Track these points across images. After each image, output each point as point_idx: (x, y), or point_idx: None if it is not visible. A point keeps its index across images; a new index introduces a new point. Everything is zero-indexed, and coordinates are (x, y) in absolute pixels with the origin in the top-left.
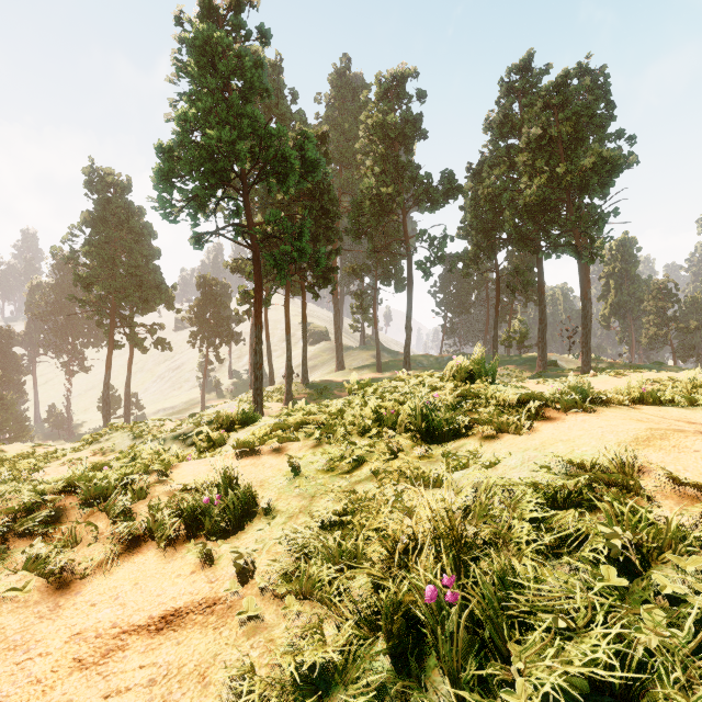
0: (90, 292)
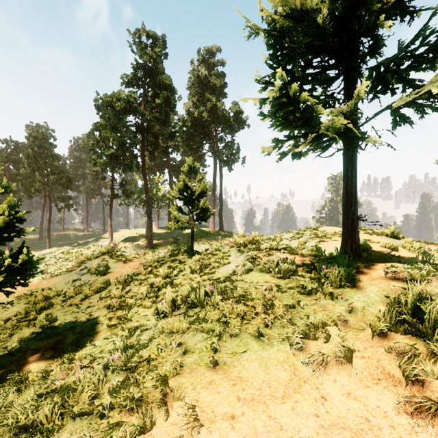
0: None
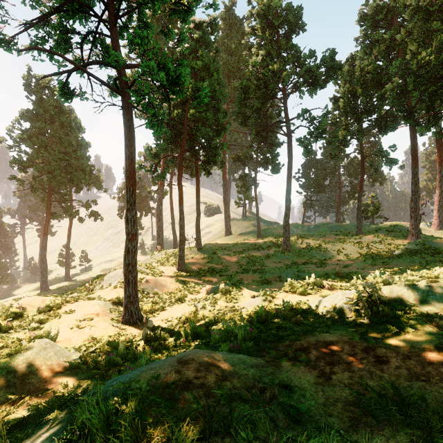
0: (25, 172)
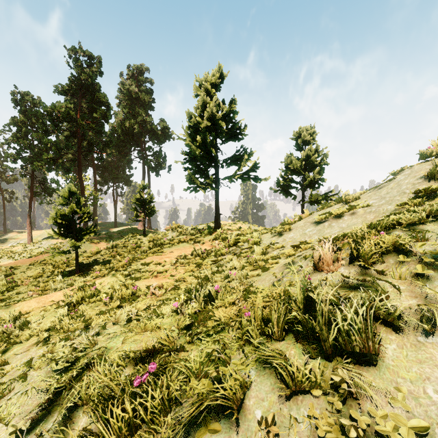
0: None
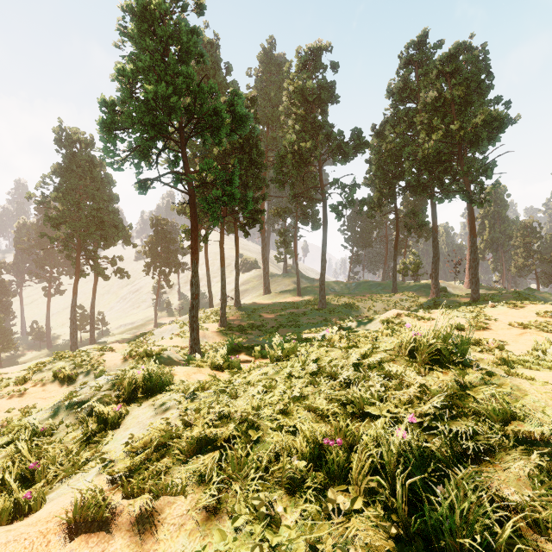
0: (58, 230)
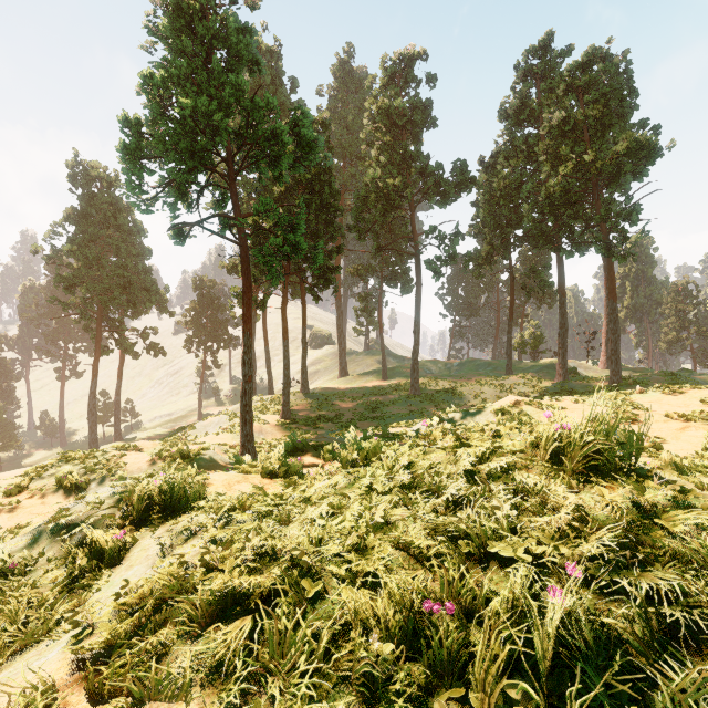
0: (73, 294)
